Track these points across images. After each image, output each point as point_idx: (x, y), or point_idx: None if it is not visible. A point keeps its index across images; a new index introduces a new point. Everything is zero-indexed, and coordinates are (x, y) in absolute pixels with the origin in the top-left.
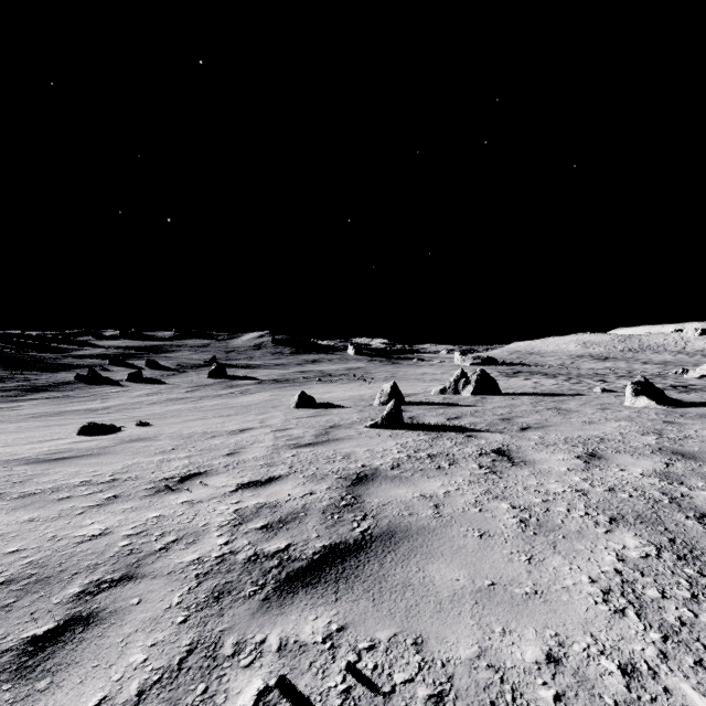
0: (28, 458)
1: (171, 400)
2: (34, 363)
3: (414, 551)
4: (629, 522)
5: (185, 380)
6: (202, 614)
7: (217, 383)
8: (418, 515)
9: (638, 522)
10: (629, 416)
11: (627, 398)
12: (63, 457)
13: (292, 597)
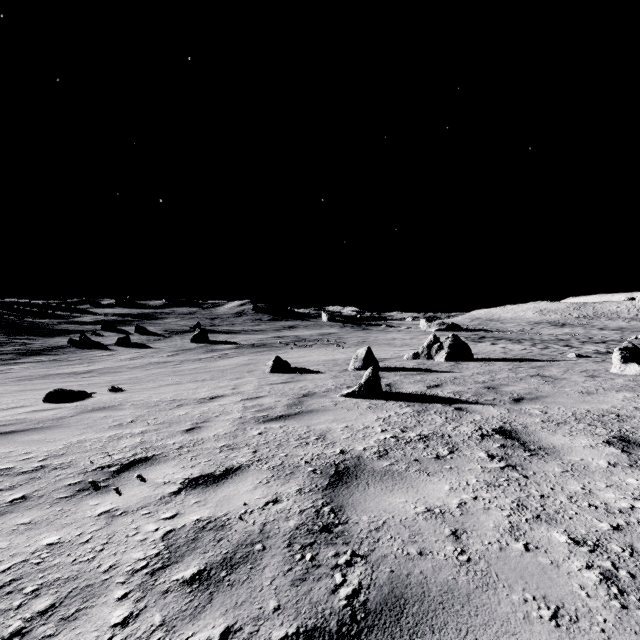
0: None
1: (153, 364)
2: (33, 329)
3: None
4: None
5: (170, 344)
6: None
7: (199, 347)
8: (433, 556)
9: None
10: (627, 385)
11: (614, 365)
12: (8, 431)
13: None
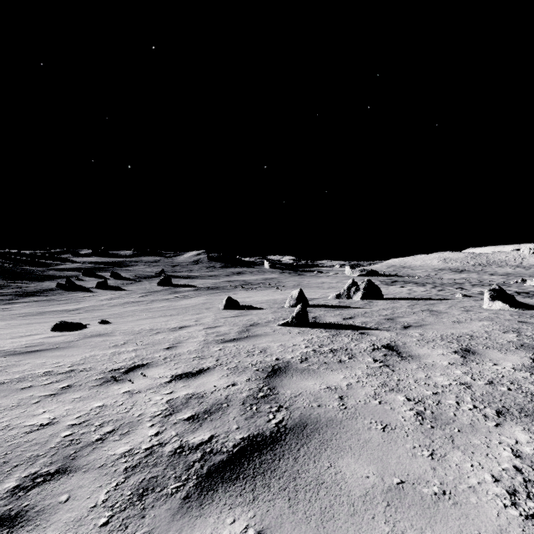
0: (7, 351)
1: (128, 303)
2: (26, 274)
3: (324, 444)
4: (514, 415)
5: (140, 287)
6: (124, 515)
7: (164, 290)
8: (326, 407)
9: (522, 415)
10: (489, 317)
11: (485, 302)
12: (35, 350)
13: (212, 495)
